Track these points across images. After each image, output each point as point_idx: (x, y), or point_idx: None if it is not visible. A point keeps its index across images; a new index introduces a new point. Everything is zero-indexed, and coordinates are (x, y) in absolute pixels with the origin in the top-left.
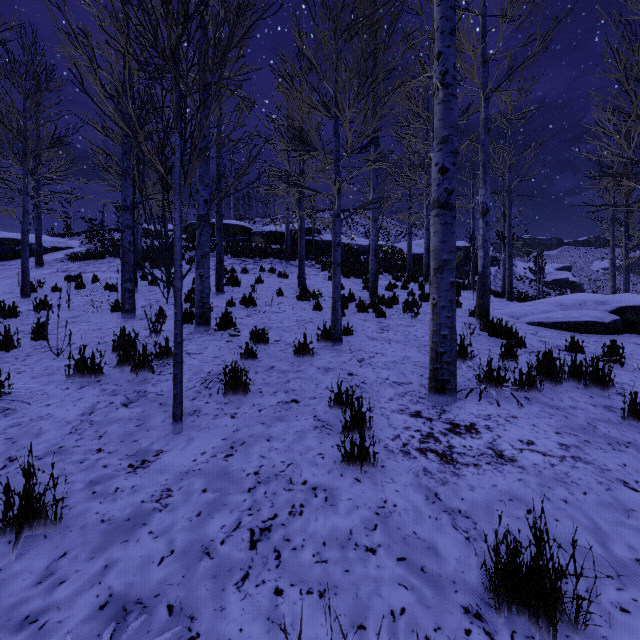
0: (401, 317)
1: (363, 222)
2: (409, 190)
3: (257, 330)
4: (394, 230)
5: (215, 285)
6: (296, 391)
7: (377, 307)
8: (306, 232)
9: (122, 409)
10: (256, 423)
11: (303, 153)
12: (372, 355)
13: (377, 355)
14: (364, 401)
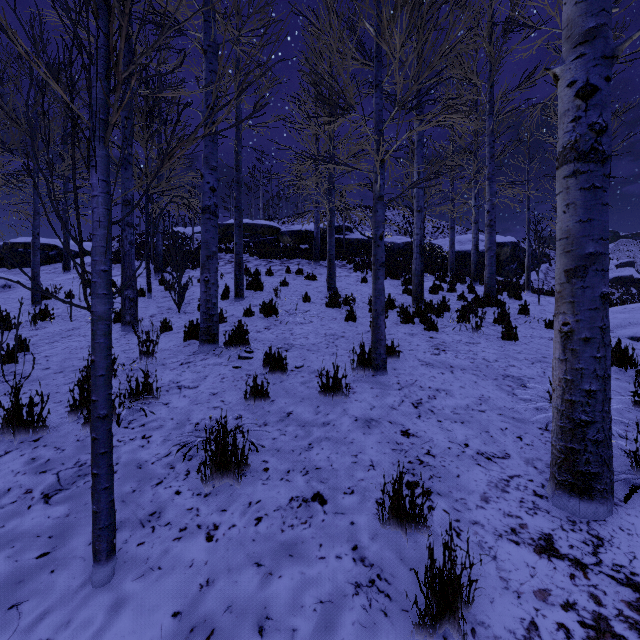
0: (457, 330)
1: (396, 219)
2: (451, 180)
3: (271, 354)
4: (430, 226)
5: (234, 290)
6: (321, 471)
7: (425, 317)
8: (336, 230)
9: (37, 508)
10: (246, 561)
11: (333, 119)
12: (432, 394)
13: (439, 394)
14: (439, 503)
